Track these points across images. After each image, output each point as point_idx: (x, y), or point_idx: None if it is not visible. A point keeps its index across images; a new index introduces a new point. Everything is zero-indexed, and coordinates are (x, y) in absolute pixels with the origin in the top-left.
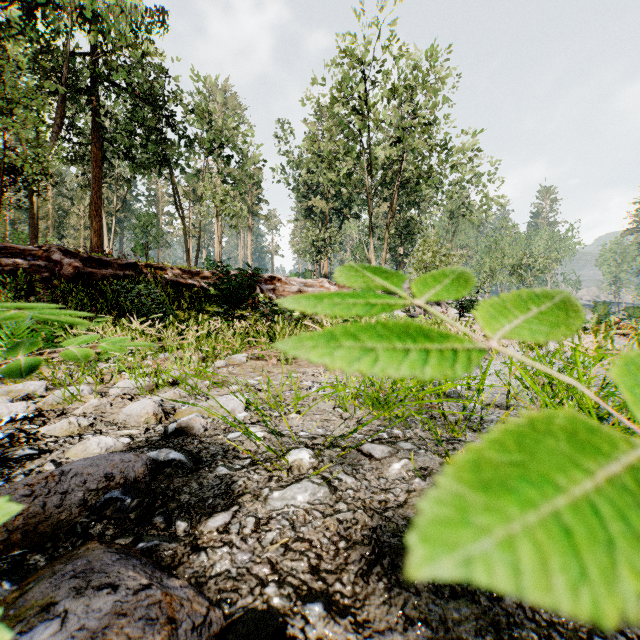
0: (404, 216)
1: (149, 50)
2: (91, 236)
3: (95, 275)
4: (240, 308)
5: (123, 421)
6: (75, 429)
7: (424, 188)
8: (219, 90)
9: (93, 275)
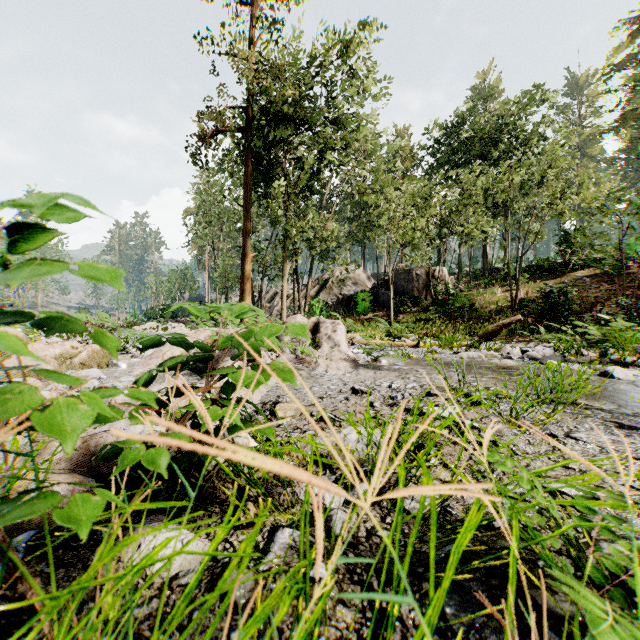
0: None
1: None
2: None
3: None
4: None
5: None
6: None
7: None
8: None
9: None
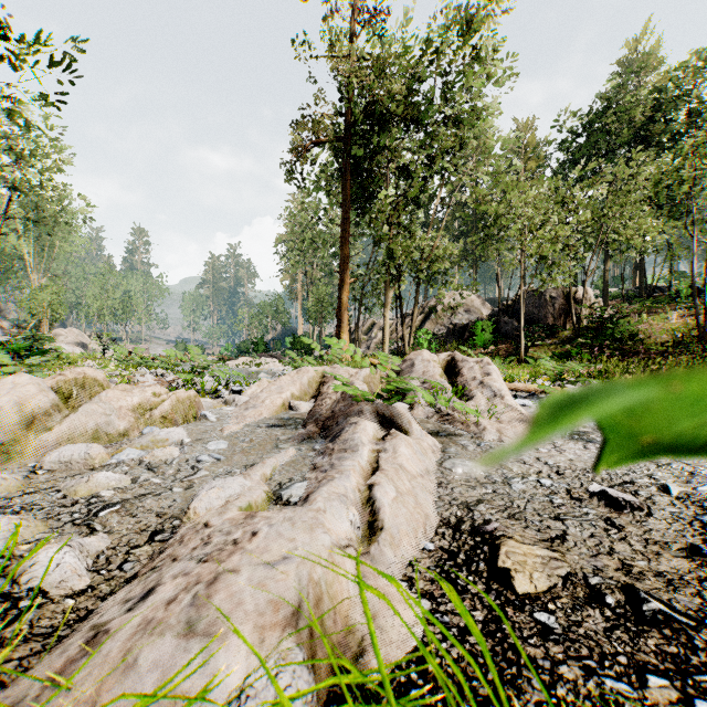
0: None
1: None
2: None
3: None
4: None
5: None
6: None
7: None
8: None
9: None
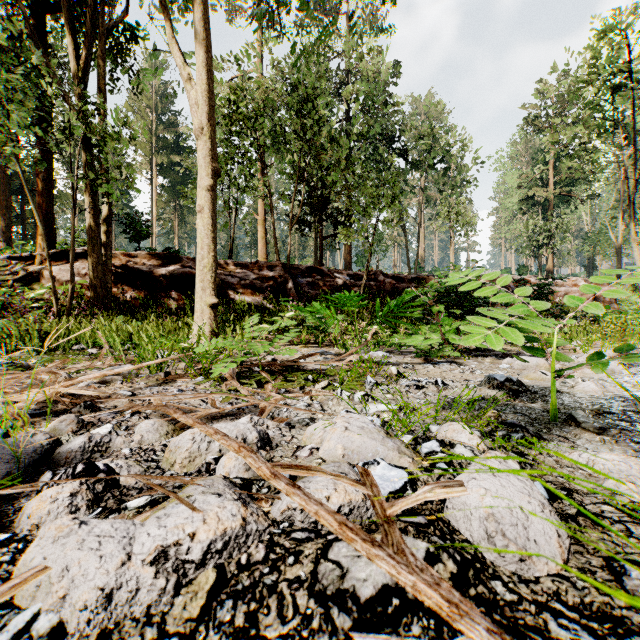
0: None
1: (396, 103)
2: (345, 256)
3: (398, 288)
4: None
5: None
6: None
7: None
8: (422, 103)
9: (397, 289)
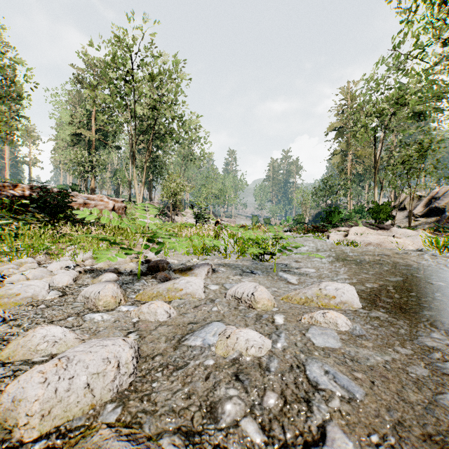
0: (155, 155)
1: None
2: None
3: None
4: (46, 216)
5: (115, 264)
6: (107, 265)
7: (167, 138)
8: None
9: None
